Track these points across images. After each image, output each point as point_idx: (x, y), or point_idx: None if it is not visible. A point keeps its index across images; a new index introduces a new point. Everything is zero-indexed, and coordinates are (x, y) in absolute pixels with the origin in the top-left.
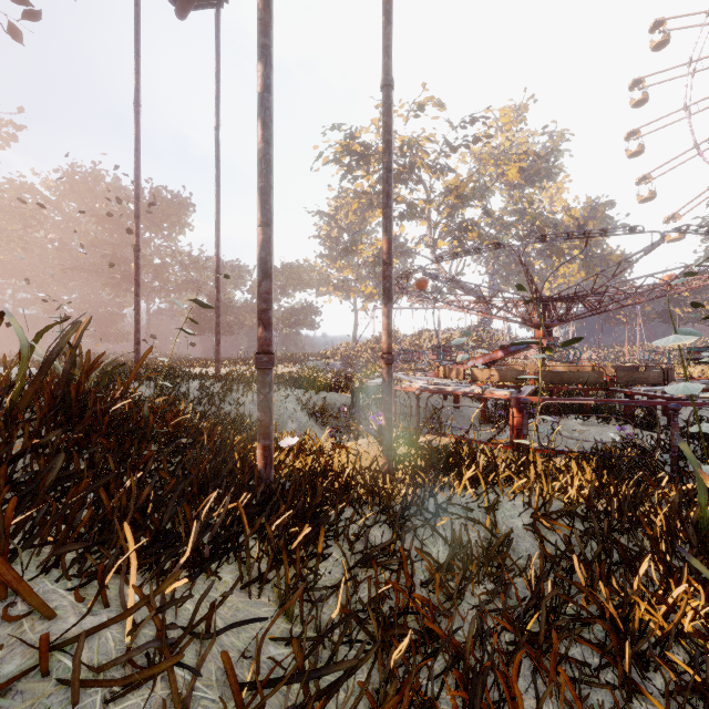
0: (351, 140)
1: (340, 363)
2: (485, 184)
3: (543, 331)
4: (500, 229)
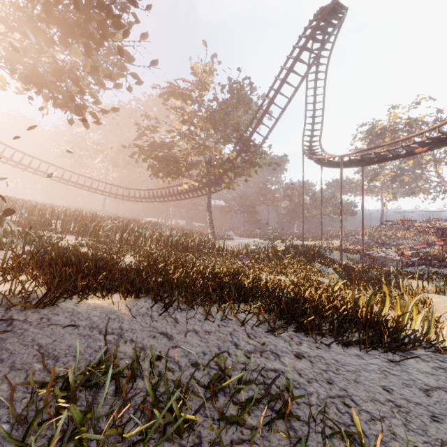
0: (372, 129)
1: (367, 239)
2: None
3: (440, 239)
4: None
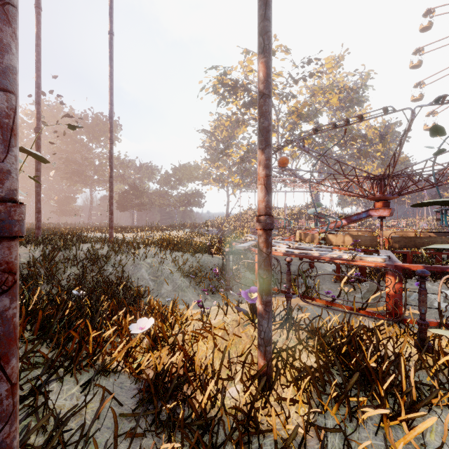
0: (225, 76)
1: (217, 230)
2: (316, 108)
3: (382, 203)
4: (326, 138)
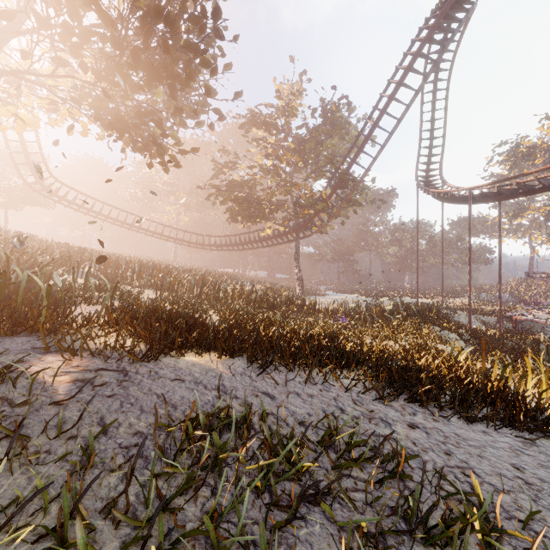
0: (516, 149)
1: (508, 296)
2: None
3: None
4: None
